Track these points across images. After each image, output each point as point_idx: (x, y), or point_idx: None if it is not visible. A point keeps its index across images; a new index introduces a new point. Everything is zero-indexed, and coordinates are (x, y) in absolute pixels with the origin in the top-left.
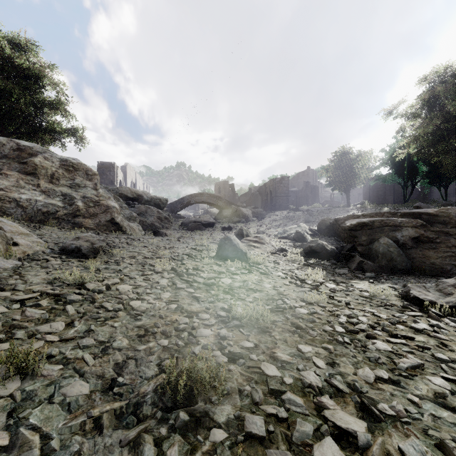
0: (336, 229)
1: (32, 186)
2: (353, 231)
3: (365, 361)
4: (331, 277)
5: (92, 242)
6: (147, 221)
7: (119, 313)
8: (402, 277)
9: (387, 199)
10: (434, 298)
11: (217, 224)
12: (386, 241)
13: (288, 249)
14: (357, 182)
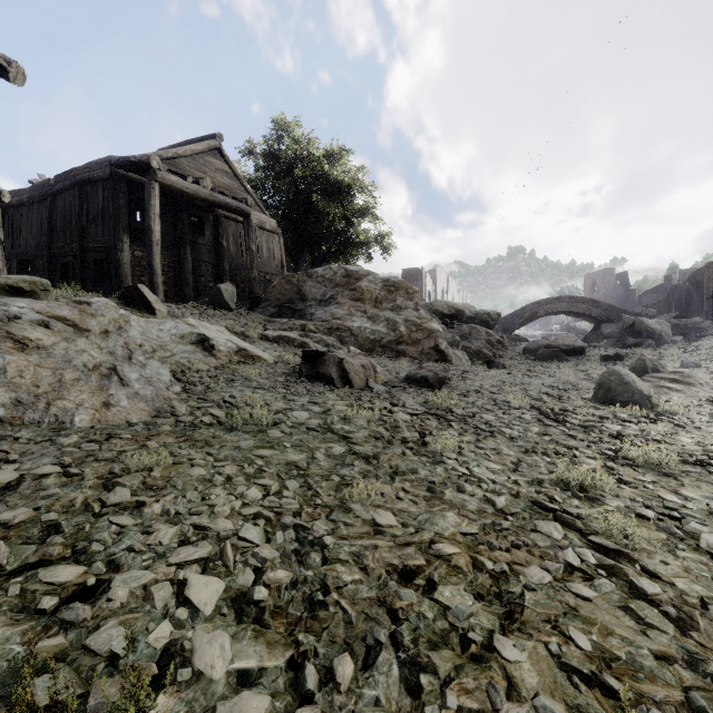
0: None
1: (360, 313)
2: None
3: None
4: None
5: (434, 372)
6: (471, 348)
7: (496, 433)
8: None
9: None
10: None
11: (590, 350)
12: None
13: None
14: None
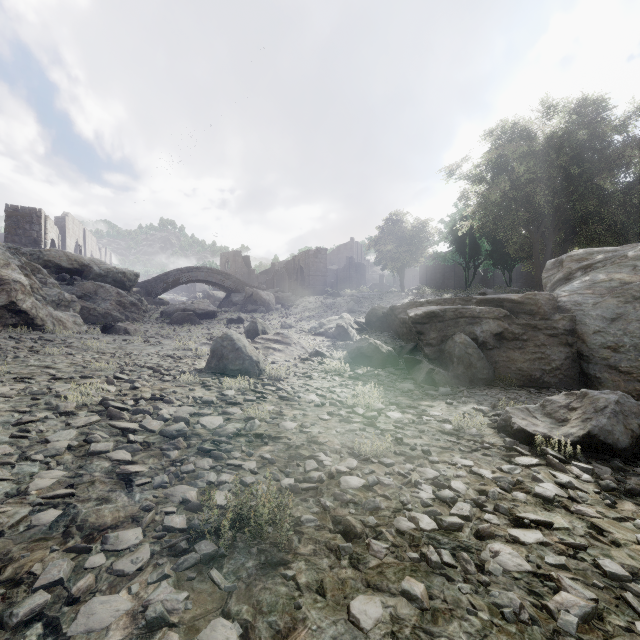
0: (392, 321)
1: None
2: (419, 324)
3: (497, 621)
4: (392, 398)
5: None
6: (97, 309)
7: None
8: (485, 391)
9: (447, 284)
10: (545, 428)
11: (222, 315)
12: (463, 340)
13: (326, 351)
14: (413, 259)
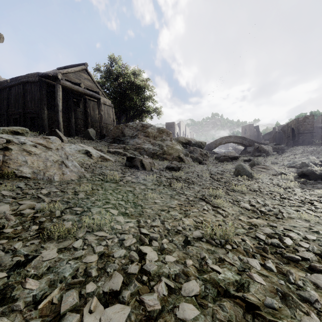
0: None
1: (148, 142)
2: None
3: (278, 203)
4: (304, 187)
5: (176, 165)
6: (194, 156)
7: (194, 183)
8: None
9: None
10: None
11: (241, 158)
12: None
13: (288, 173)
14: None
